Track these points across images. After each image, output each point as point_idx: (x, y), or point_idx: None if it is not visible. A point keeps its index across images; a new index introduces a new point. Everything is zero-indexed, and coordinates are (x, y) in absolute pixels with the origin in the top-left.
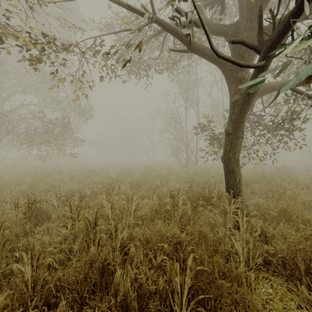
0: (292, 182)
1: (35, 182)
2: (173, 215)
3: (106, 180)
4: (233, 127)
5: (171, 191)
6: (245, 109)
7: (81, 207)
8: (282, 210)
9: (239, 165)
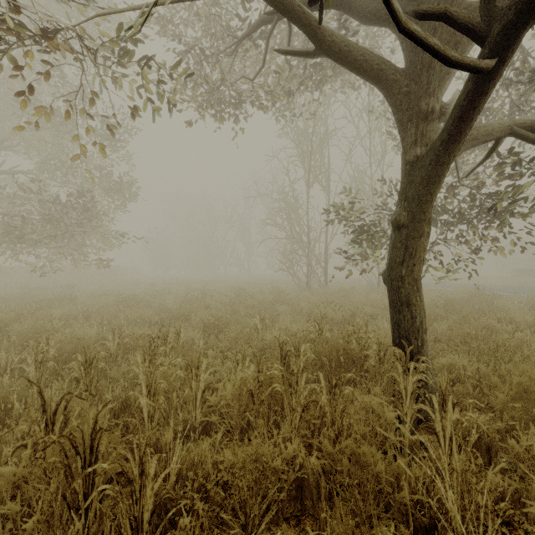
0: (503, 317)
1: (6, 323)
2: (287, 405)
3: (157, 315)
4: (410, 213)
5: (283, 344)
6: (439, 175)
7: (72, 397)
8: (520, 388)
9: (421, 290)
